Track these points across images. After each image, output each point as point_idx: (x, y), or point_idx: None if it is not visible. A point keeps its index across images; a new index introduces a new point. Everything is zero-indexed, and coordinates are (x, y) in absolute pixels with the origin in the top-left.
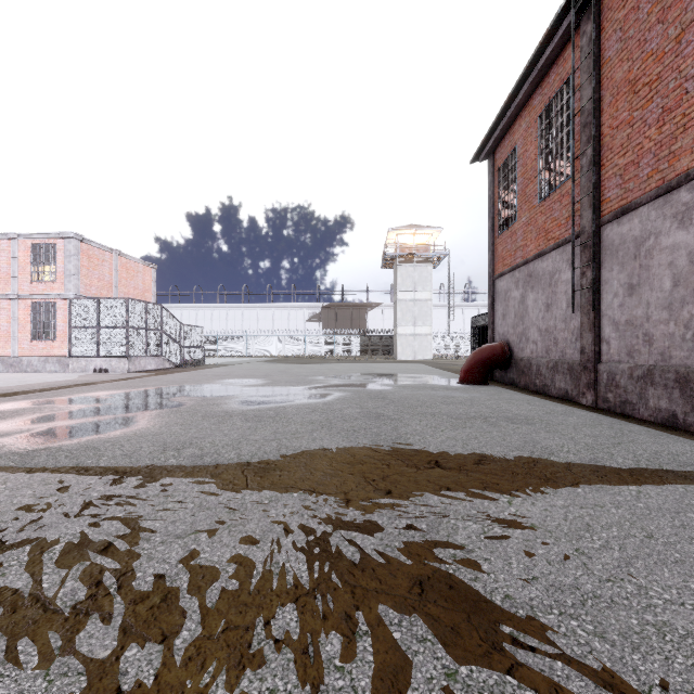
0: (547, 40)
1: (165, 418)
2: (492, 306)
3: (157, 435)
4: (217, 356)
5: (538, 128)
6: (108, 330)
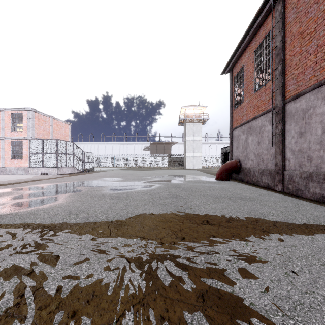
0: (258, 14)
1: (72, 197)
2: (231, 143)
3: (67, 206)
4: (100, 166)
5: (254, 57)
6: (48, 154)
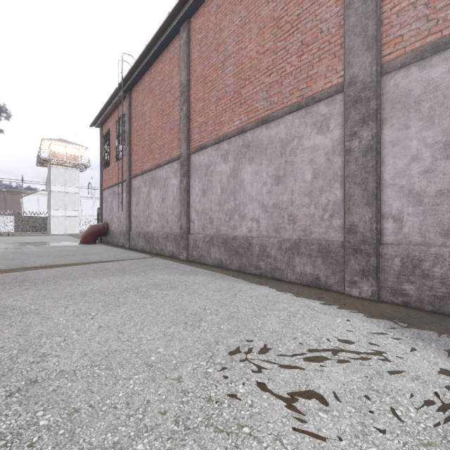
0: (115, 95)
1: None
2: (101, 204)
3: None
4: None
5: (116, 127)
6: None
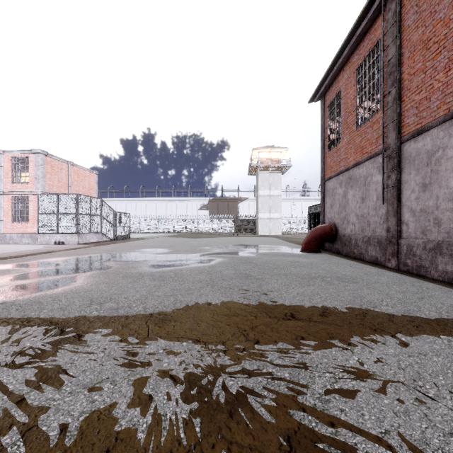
0: (363, 15)
1: (96, 278)
2: (323, 199)
3: (88, 291)
4: (139, 232)
5: (356, 77)
6: (64, 215)
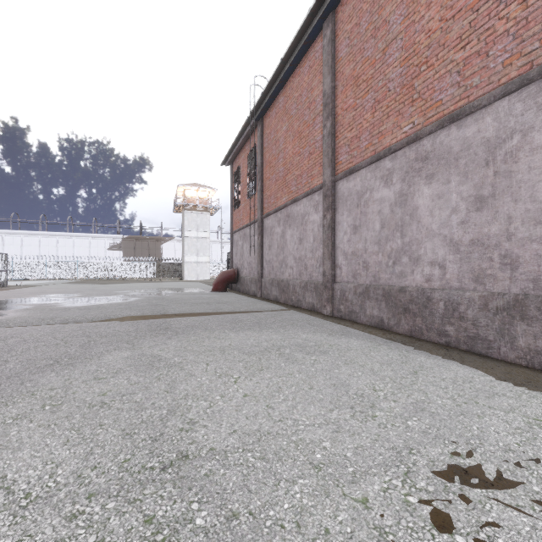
0: (246, 126)
1: (24, 312)
2: (232, 248)
3: (31, 316)
4: (12, 279)
5: (247, 162)
6: None
